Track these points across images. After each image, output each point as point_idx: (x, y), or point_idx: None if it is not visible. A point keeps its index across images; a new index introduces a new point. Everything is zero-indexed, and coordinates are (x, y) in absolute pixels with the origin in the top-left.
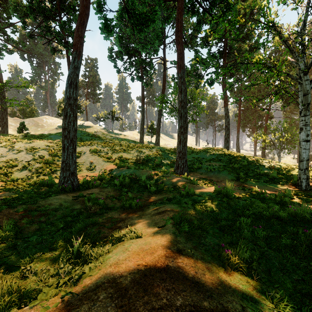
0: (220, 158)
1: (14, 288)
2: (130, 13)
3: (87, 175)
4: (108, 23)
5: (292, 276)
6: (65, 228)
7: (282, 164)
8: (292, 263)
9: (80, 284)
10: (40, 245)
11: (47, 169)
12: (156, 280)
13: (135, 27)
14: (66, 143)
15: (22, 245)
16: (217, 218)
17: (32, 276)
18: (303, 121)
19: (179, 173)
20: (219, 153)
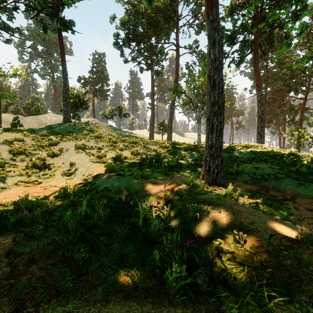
0: (263, 157)
1: None
2: None
3: (55, 185)
4: None
5: None
6: None
7: None
8: None
9: None
10: None
11: None
12: None
13: None
14: None
15: None
16: None
17: None
18: None
19: (210, 182)
20: (259, 151)
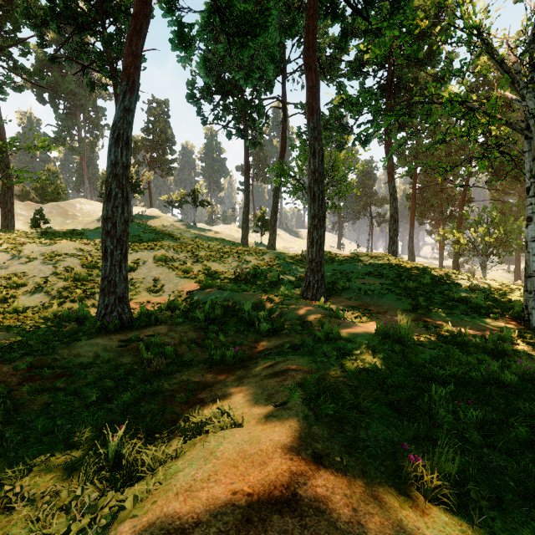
0: (381, 271)
1: None
2: (224, 14)
3: (148, 302)
4: (186, 32)
5: None
6: (101, 403)
7: (493, 282)
8: None
9: None
10: (49, 437)
11: (77, 291)
12: (272, 533)
13: (233, 39)
14: (109, 244)
15: (14, 439)
16: (385, 385)
17: (23, 506)
18: (534, 205)
19: (310, 297)
20: (380, 263)
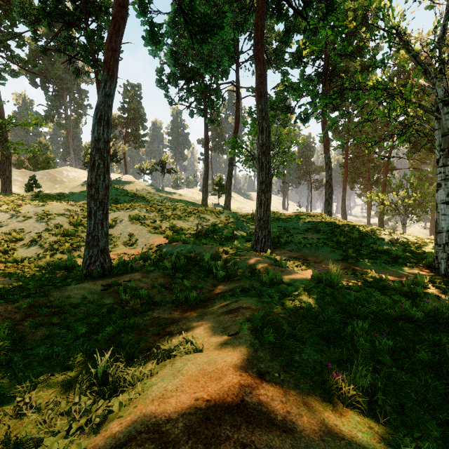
0: (318, 227)
1: (3, 433)
2: (187, 16)
3: (124, 253)
4: (156, 31)
5: (438, 415)
6: (88, 335)
7: (410, 237)
8: (435, 392)
9: (104, 432)
10: (48, 361)
11: (66, 245)
12: (225, 426)
13: (195, 36)
14: (93, 206)
15: (21, 362)
16: (317, 320)
17: (32, 413)
18: (442, 174)
19: (259, 250)
20: (317, 221)
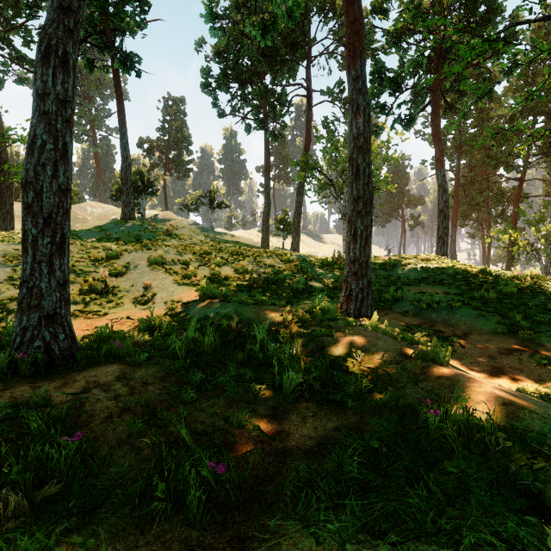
0: (439, 276)
1: None
2: None
3: (128, 317)
4: None
5: None
6: None
7: None
8: None
9: None
10: None
11: None
12: None
13: None
14: (30, 226)
15: None
16: None
17: None
18: None
19: (352, 312)
20: (435, 267)
